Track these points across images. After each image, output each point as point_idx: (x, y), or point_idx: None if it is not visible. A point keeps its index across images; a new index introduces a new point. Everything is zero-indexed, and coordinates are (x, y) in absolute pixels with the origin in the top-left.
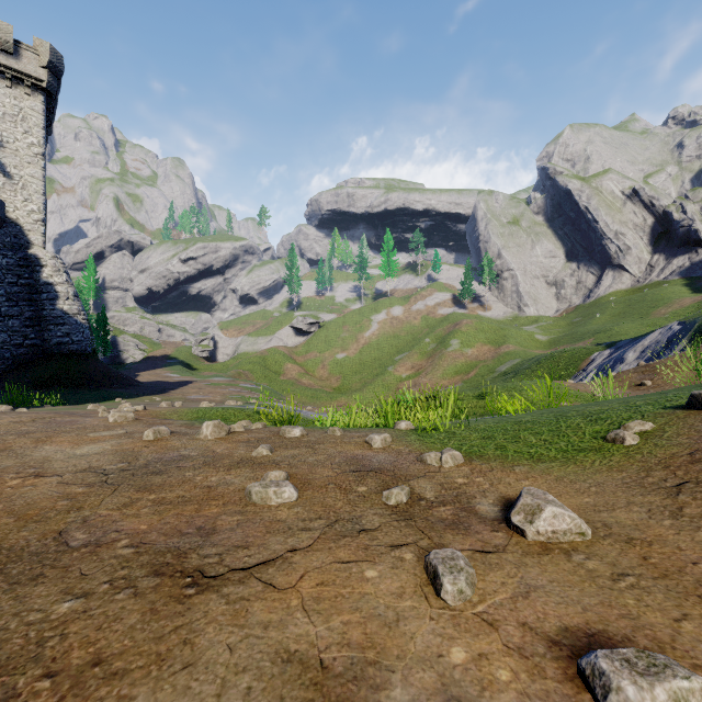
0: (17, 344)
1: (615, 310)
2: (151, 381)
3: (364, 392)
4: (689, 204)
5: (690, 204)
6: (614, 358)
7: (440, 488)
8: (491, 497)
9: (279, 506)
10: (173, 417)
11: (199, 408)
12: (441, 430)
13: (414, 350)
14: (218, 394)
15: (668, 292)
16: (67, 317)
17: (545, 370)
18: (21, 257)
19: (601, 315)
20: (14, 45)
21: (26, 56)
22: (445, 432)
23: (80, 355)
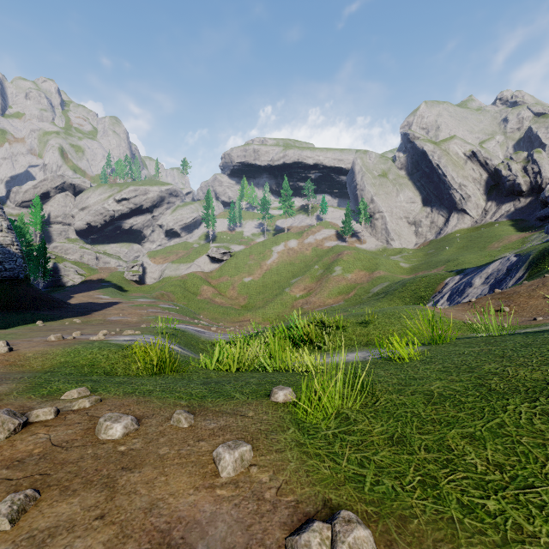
0: None
1: (460, 244)
2: (82, 302)
3: (266, 309)
4: (513, 164)
5: (514, 164)
6: (464, 282)
7: None
8: None
9: None
10: (36, 362)
11: (75, 347)
12: (329, 411)
13: (306, 275)
14: (137, 315)
15: (499, 230)
16: (0, 247)
17: (409, 291)
18: None
19: (449, 248)
20: None
21: None
22: (335, 415)
23: (12, 281)
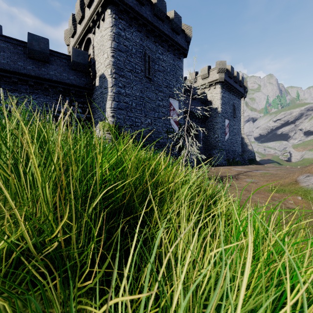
0: None
1: None
2: None
3: None
4: None
5: None
6: None
7: None
8: None
9: None
10: None
11: None
12: None
13: None
14: None
15: None
16: (250, 150)
17: None
18: None
19: None
20: None
21: None
22: None
23: (253, 159)
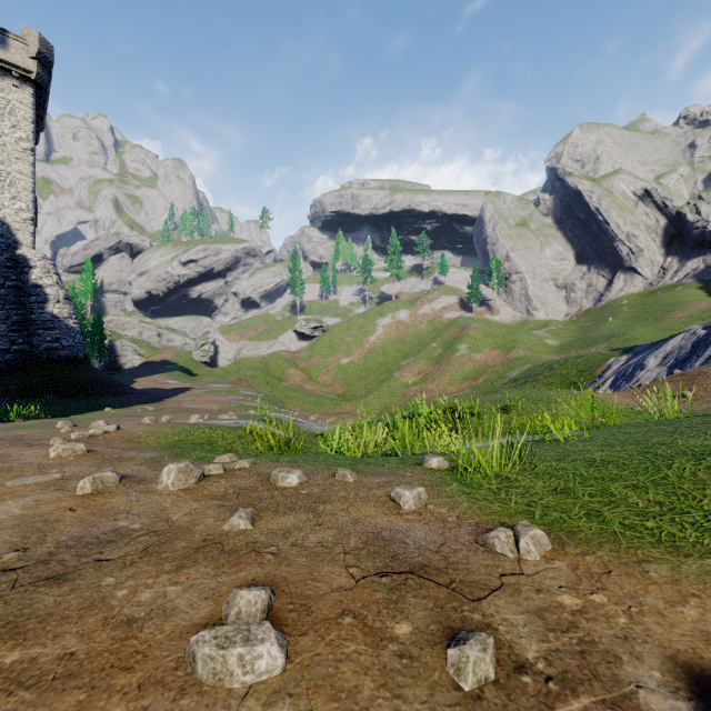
0: (3, 350)
1: (628, 314)
2: (148, 388)
3: (369, 398)
4: (703, 205)
5: (704, 205)
6: (634, 364)
7: (543, 627)
8: (651, 659)
9: (246, 694)
10: (150, 440)
11: (182, 427)
12: (488, 473)
13: (420, 355)
14: (216, 402)
15: (683, 295)
16: (57, 321)
17: (558, 376)
18: (8, 257)
19: (613, 319)
20: (1, 34)
21: (14, 46)
22: (495, 477)
23: (71, 361)
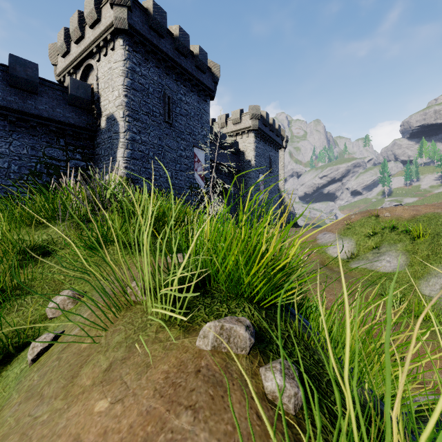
0: None
1: None
2: None
3: None
4: None
5: None
6: None
7: None
8: None
9: None
10: None
11: None
12: None
13: None
14: None
15: None
16: (290, 212)
17: None
18: (279, 196)
19: None
20: None
21: None
22: None
23: (294, 223)
